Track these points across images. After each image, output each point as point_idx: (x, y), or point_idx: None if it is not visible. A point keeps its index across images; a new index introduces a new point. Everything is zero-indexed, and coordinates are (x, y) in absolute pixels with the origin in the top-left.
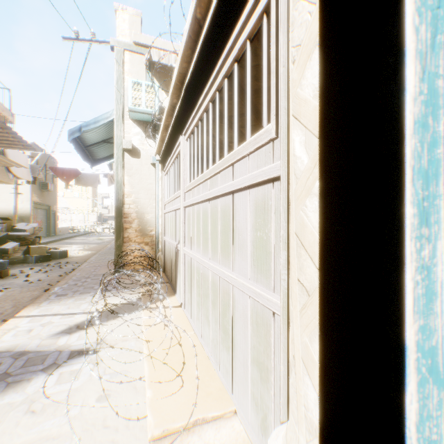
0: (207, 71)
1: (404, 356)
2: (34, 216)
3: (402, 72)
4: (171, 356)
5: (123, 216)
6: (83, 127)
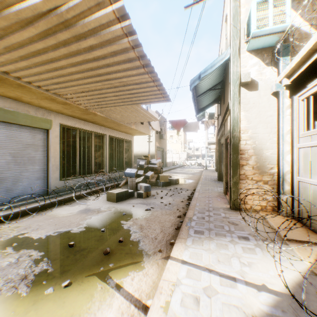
0: None
1: None
2: (156, 155)
3: None
4: None
5: (239, 152)
6: (201, 74)
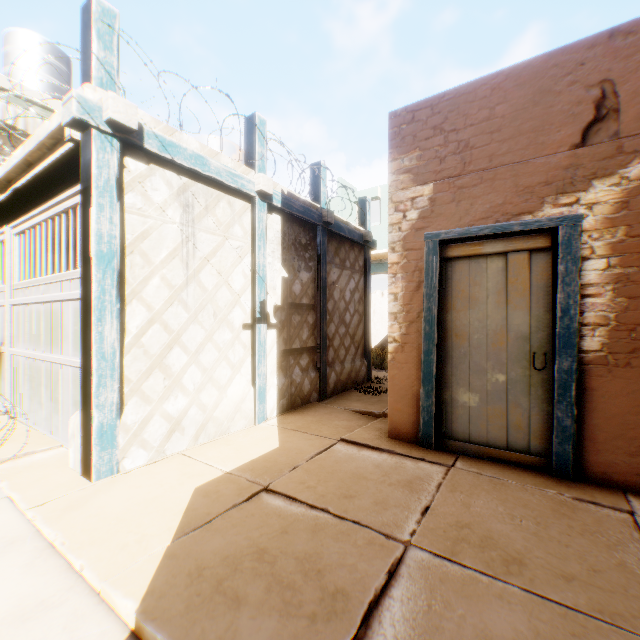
0: (41, 200)
1: (93, 353)
2: None
3: (93, 285)
4: (0, 438)
5: None
6: None
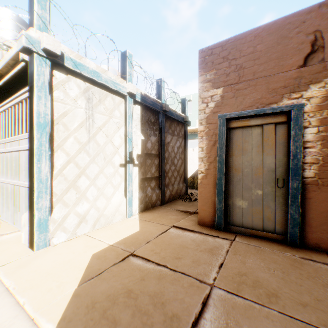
0: (8, 95)
1: (35, 179)
2: None
3: (35, 141)
4: None
5: None
6: None
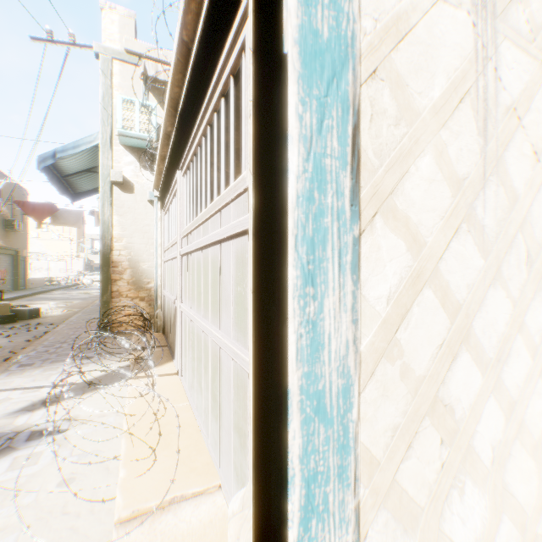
0: (197, 101)
1: (288, 398)
2: None
3: (288, 153)
4: (156, 430)
5: (112, 264)
6: (59, 152)
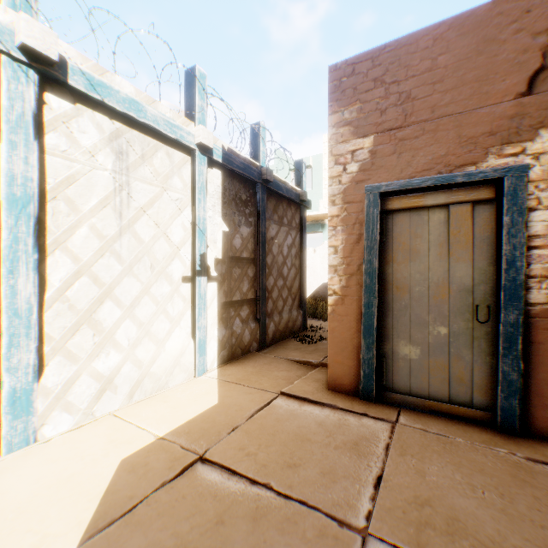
0: None
1: (3, 309)
2: None
3: (2, 233)
4: None
5: None
6: None
